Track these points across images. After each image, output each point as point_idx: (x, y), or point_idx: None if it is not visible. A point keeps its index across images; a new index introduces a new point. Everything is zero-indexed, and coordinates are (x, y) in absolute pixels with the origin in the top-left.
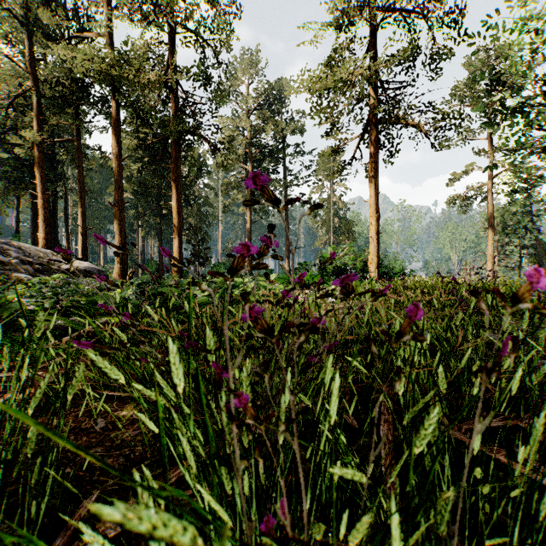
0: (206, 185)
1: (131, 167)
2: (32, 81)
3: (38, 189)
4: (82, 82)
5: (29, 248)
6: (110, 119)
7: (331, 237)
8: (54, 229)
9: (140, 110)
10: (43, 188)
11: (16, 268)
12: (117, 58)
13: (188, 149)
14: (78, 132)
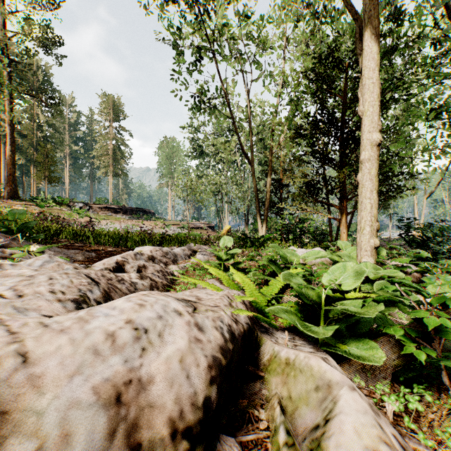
0: None
1: None
2: None
3: None
4: None
5: None
6: None
7: None
8: None
9: None
10: None
11: None
12: None
13: None
14: None
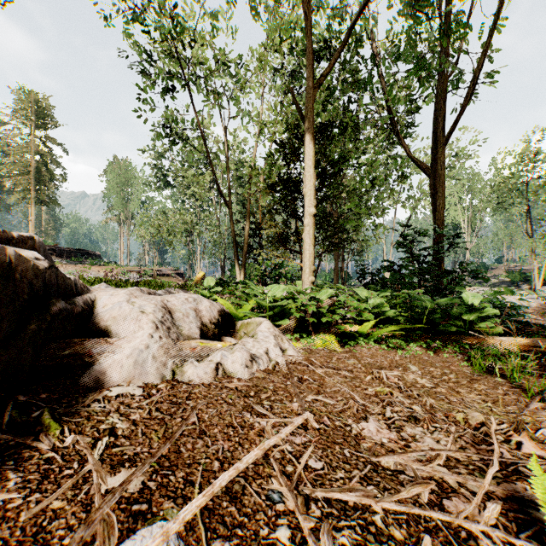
0: None
1: None
2: None
3: None
4: None
5: None
6: None
7: None
8: None
9: None
10: None
11: None
12: None
13: None
14: None
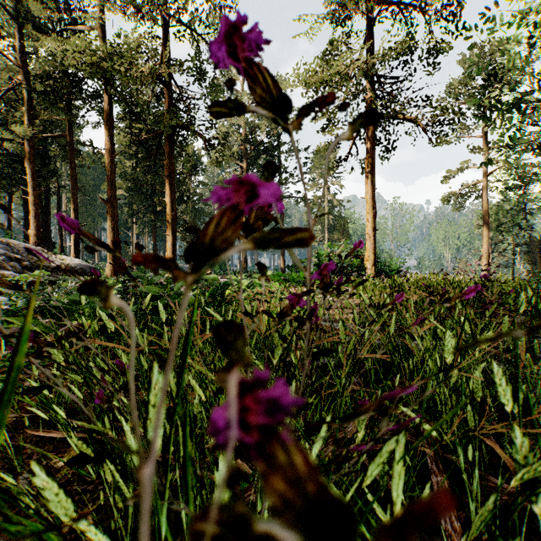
0: (201, 182)
1: (125, 164)
2: (23, 75)
3: (29, 185)
4: (74, 76)
5: (18, 245)
6: (103, 114)
7: (326, 235)
8: (46, 226)
9: (133, 105)
10: (35, 183)
11: (3, 265)
12: (109, 51)
13: (182, 145)
14: (70, 127)
